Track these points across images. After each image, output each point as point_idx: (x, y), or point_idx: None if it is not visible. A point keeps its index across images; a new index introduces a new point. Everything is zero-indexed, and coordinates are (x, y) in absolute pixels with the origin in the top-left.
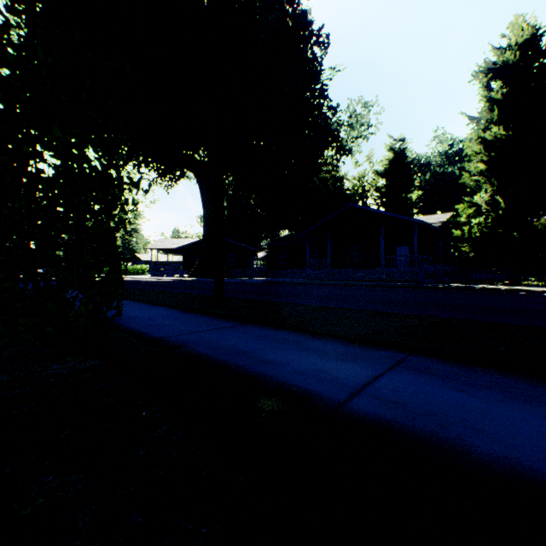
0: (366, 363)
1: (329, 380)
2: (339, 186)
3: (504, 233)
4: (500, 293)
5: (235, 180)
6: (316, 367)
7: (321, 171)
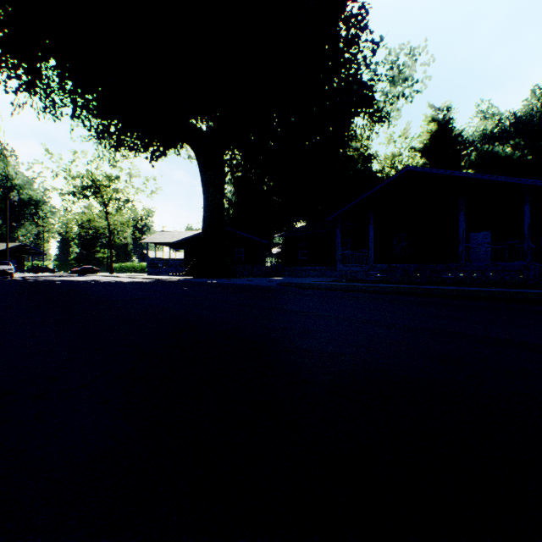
0: None
1: None
2: (369, 166)
3: None
4: None
5: (244, 158)
6: None
7: (348, 147)
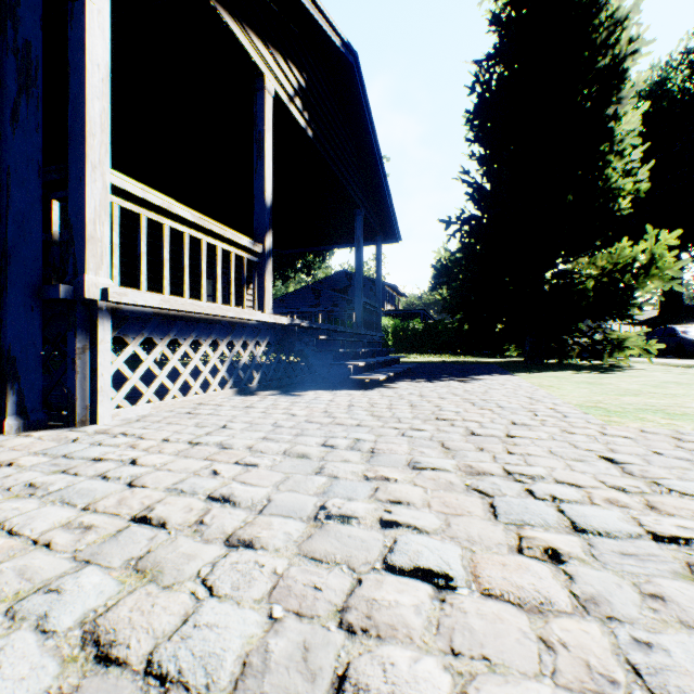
0: None
1: None
2: None
3: None
4: None
5: None
6: None
7: None
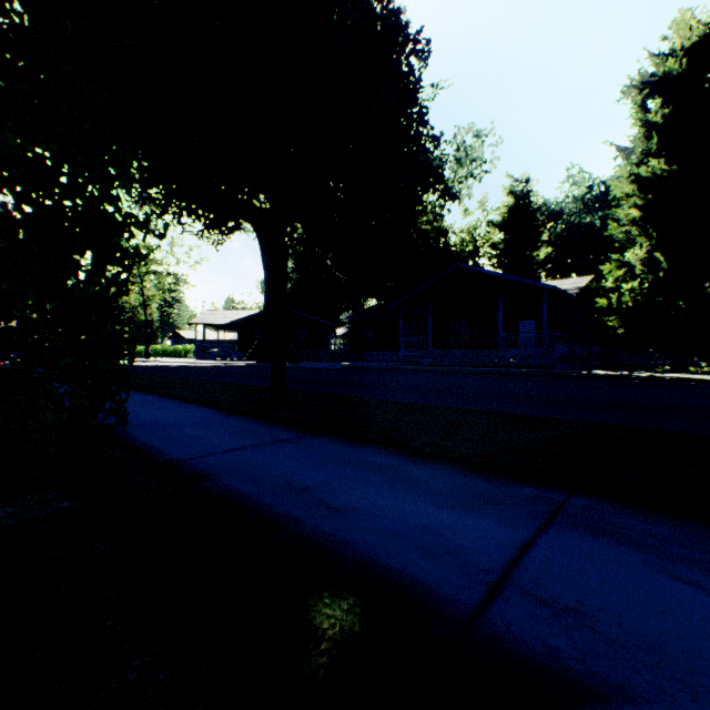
0: (503, 512)
1: (445, 554)
2: (443, 241)
3: (666, 302)
4: (664, 383)
5: (307, 233)
6: (421, 521)
7: (419, 222)
